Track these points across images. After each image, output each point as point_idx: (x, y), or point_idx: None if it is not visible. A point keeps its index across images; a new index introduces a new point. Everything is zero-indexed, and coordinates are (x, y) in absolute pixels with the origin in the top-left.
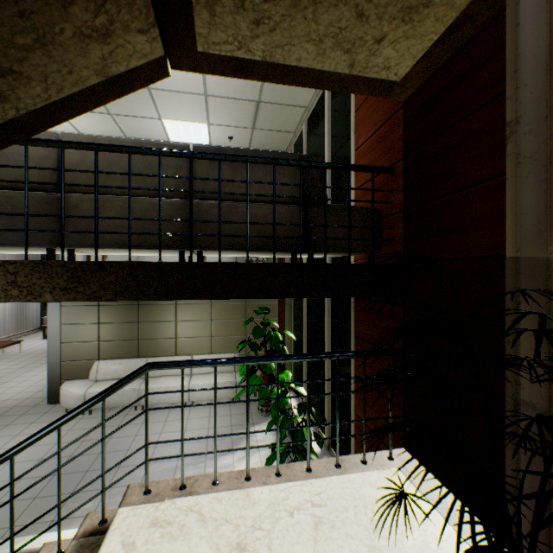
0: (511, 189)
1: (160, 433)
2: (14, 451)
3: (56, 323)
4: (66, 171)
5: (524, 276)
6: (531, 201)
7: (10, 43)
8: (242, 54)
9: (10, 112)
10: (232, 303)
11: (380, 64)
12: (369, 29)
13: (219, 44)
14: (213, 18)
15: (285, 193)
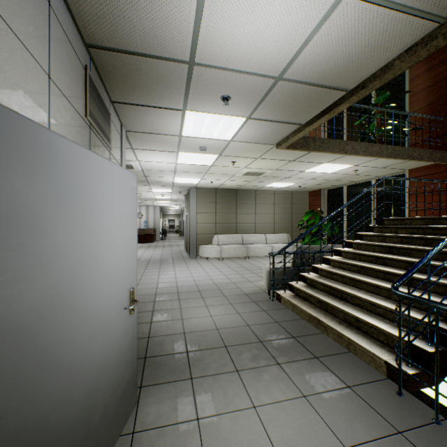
0: None
1: None
2: None
3: None
4: None
5: None
6: None
7: None
8: None
9: None
10: None
11: None
12: None
13: None
14: None
15: None
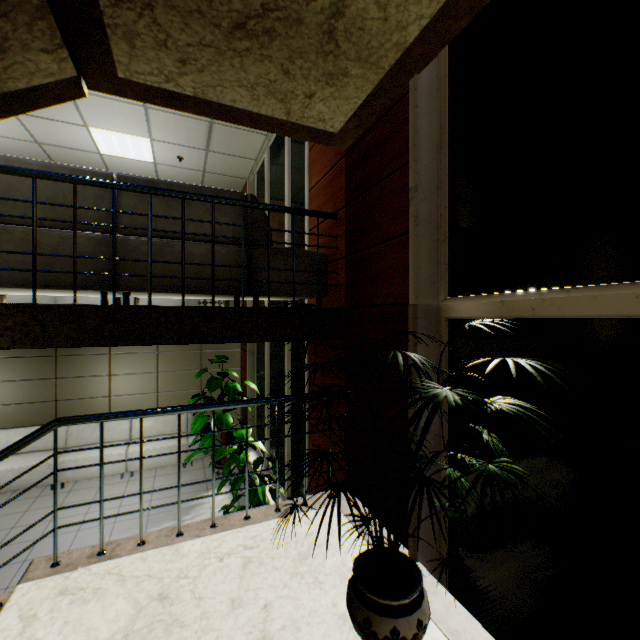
0: (412, 246)
1: (85, 513)
2: None
3: None
4: None
5: (421, 321)
6: (427, 257)
7: None
8: (171, 87)
9: None
10: (184, 352)
11: (316, 116)
12: (298, 86)
13: (143, 74)
14: (134, 50)
15: (227, 233)
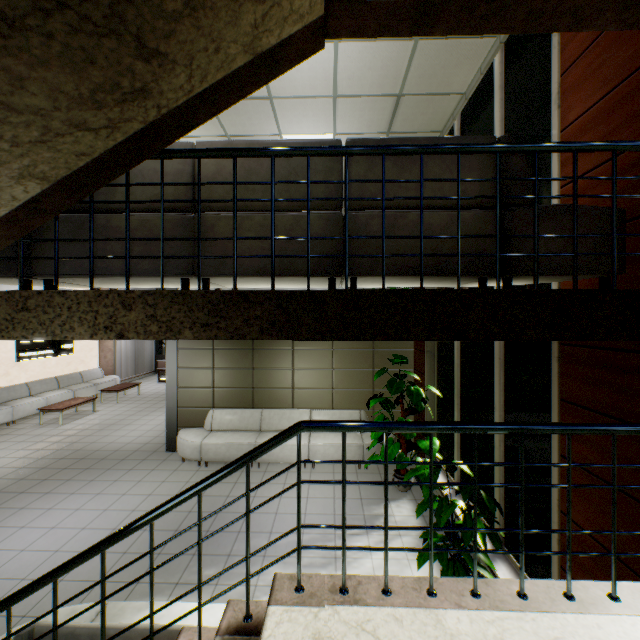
0: None
1: (279, 497)
2: (153, 515)
3: (173, 367)
4: (202, 185)
5: None
6: None
7: (159, 11)
8: None
9: (152, 113)
10: (356, 350)
11: None
12: None
13: None
14: None
15: (471, 194)
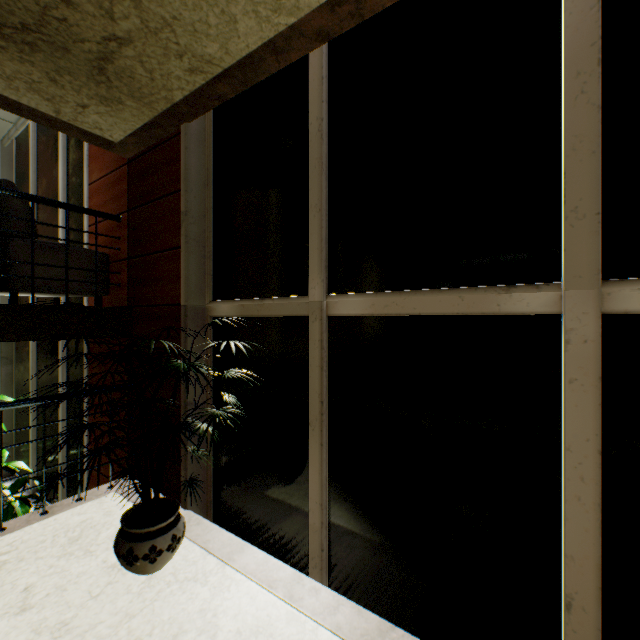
0: (184, 259)
1: None
2: None
3: None
4: None
5: (191, 319)
6: (196, 269)
7: None
8: None
9: None
10: None
11: (92, 123)
12: (69, 94)
13: None
14: None
15: None
